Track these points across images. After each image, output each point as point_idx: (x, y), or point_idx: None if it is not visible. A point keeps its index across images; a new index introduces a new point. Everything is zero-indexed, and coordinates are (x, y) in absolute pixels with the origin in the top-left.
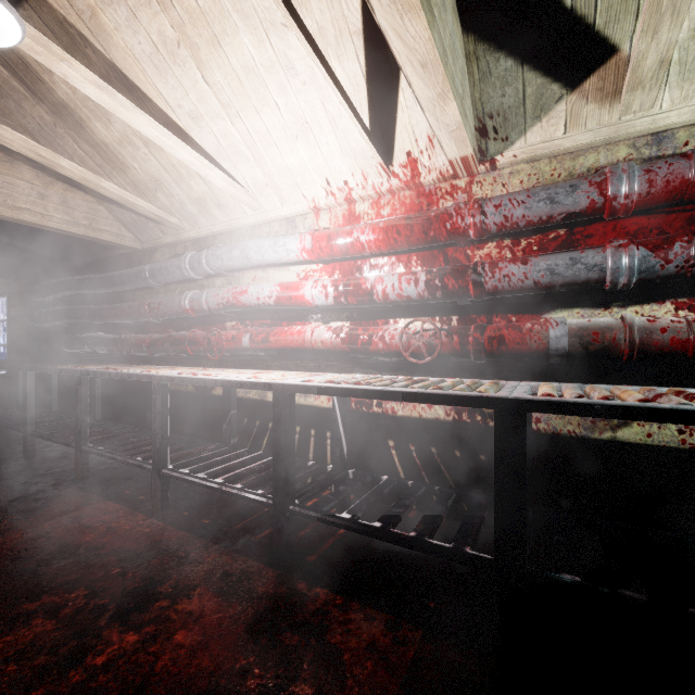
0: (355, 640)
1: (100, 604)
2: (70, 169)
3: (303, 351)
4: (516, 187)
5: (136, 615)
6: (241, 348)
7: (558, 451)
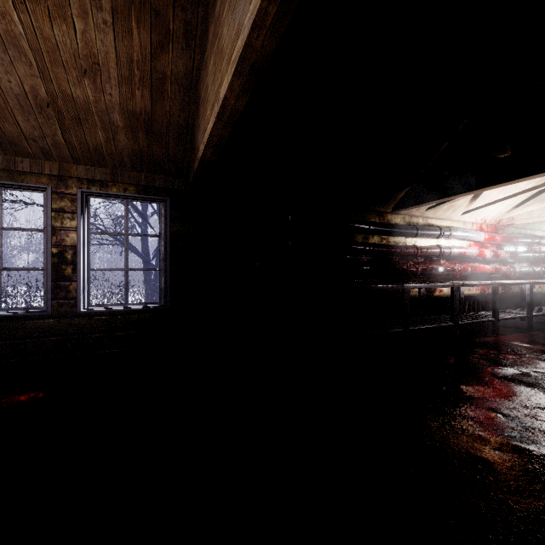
0: None
1: None
2: None
3: (482, 274)
4: (510, 232)
5: None
6: (466, 272)
7: (515, 296)
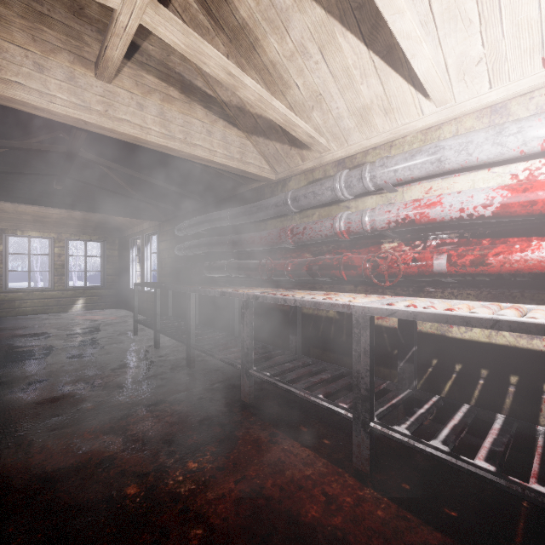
0: None
1: None
2: (250, 88)
3: None
4: None
5: None
6: (428, 272)
7: None
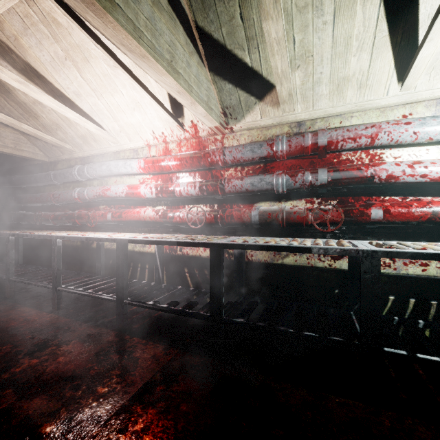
0: (146, 354)
1: (19, 350)
2: (2, 118)
3: (140, 222)
4: (243, 141)
5: (38, 353)
6: (107, 220)
7: (260, 270)
